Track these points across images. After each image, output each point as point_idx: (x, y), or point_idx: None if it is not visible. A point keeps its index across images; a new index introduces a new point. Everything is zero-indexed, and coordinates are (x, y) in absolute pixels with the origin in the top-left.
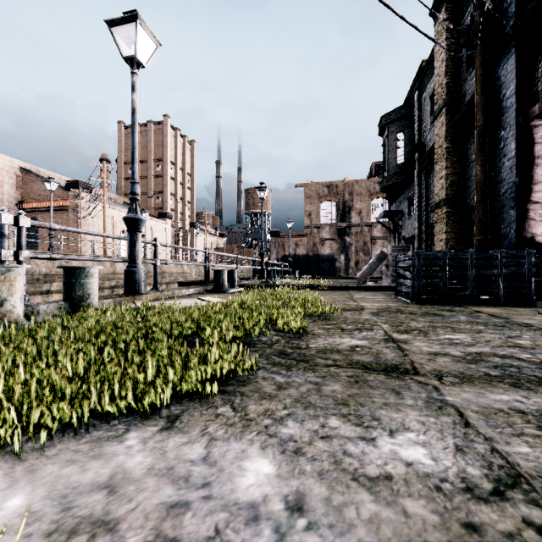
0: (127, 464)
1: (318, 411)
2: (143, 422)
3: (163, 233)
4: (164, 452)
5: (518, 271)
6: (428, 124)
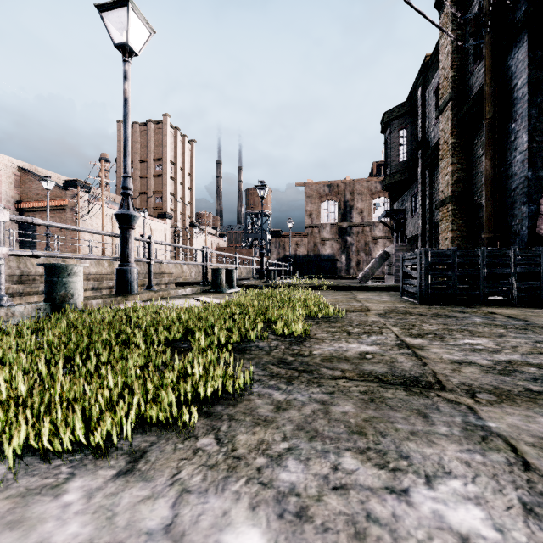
0: (53, 539)
1: (328, 443)
2: (96, 461)
3: (162, 233)
4: (113, 515)
5: (533, 270)
6: (432, 120)
